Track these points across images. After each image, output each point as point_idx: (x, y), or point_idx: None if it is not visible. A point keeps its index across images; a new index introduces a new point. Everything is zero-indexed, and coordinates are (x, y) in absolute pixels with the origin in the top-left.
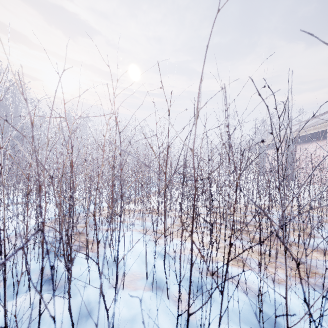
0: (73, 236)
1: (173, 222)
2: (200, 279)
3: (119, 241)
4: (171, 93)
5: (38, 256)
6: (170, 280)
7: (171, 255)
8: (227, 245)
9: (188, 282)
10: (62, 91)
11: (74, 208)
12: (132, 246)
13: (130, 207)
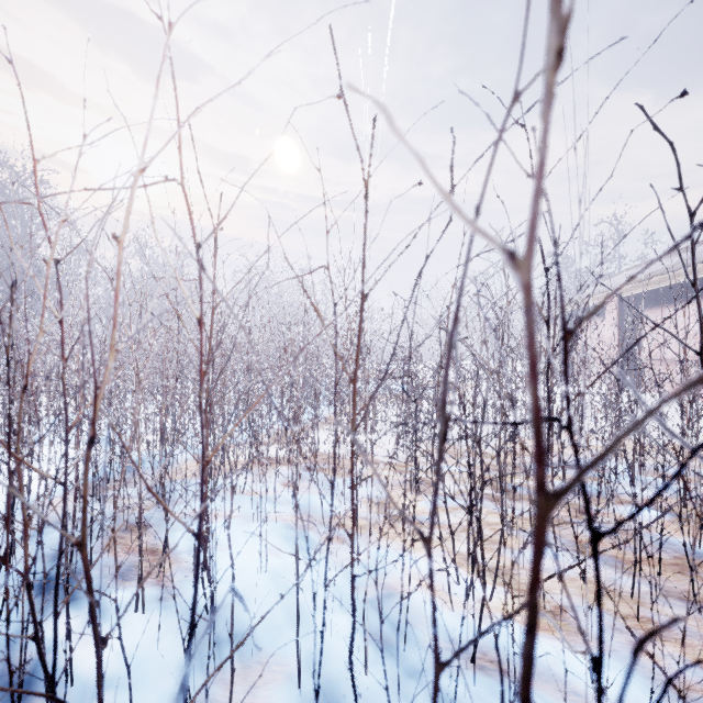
0: (117, 536)
1: (380, 532)
2: (454, 686)
3: (191, 624)
4: (375, 121)
5: (2, 606)
6: (368, 691)
7: (371, 597)
8: (584, 655)
9: (421, 697)
10: (27, 121)
11: (136, 458)
12: (266, 569)
13: (271, 455)
